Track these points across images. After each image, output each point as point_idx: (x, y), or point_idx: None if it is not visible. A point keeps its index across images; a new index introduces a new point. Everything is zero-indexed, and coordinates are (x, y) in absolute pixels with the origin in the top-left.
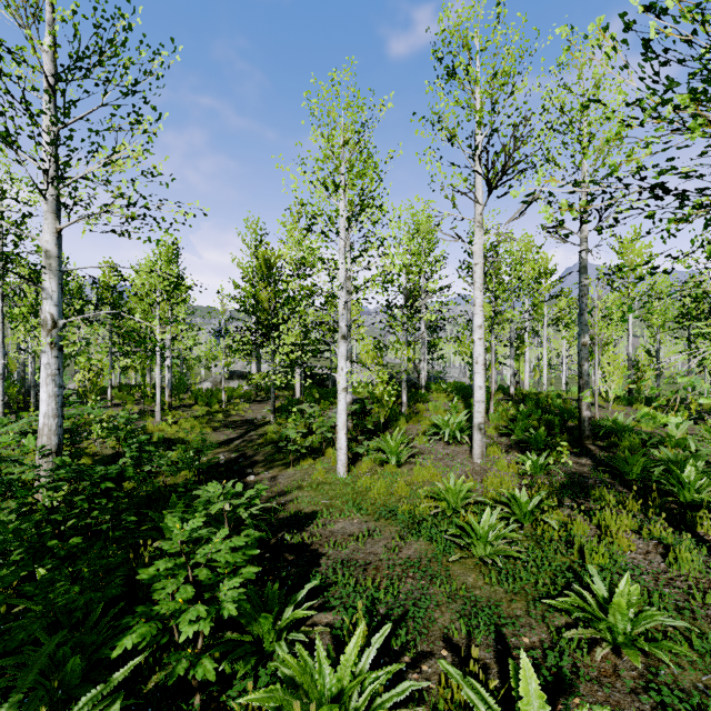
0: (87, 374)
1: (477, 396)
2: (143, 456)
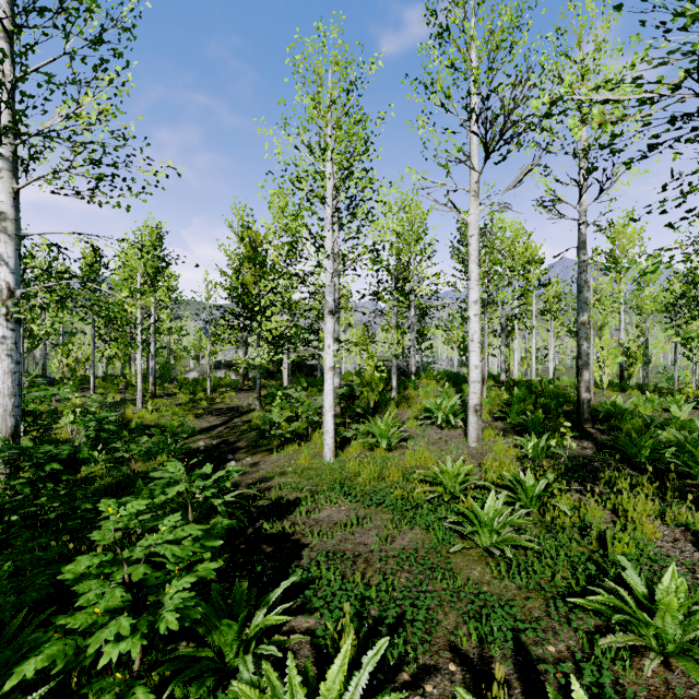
0: (64, 360)
1: (472, 375)
2: (102, 435)
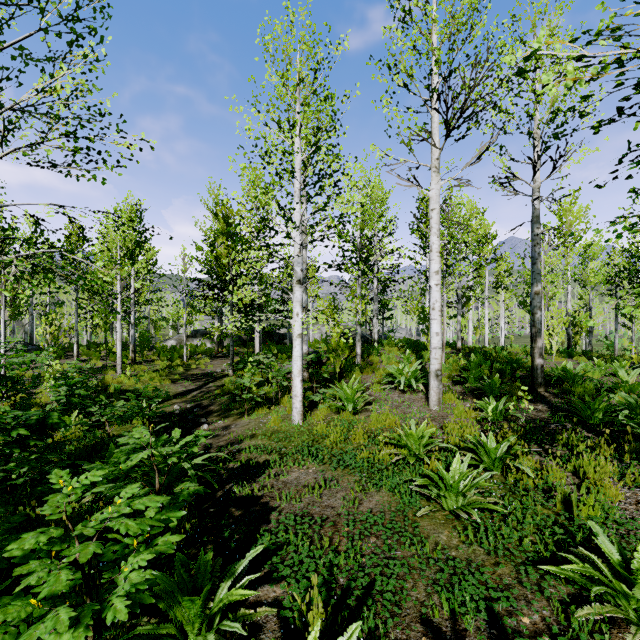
0: (48, 329)
1: (433, 342)
2: (73, 400)
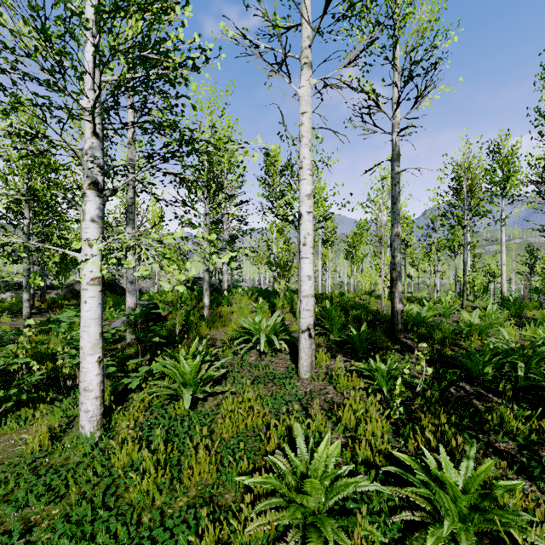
0: None
1: (305, 288)
2: None
